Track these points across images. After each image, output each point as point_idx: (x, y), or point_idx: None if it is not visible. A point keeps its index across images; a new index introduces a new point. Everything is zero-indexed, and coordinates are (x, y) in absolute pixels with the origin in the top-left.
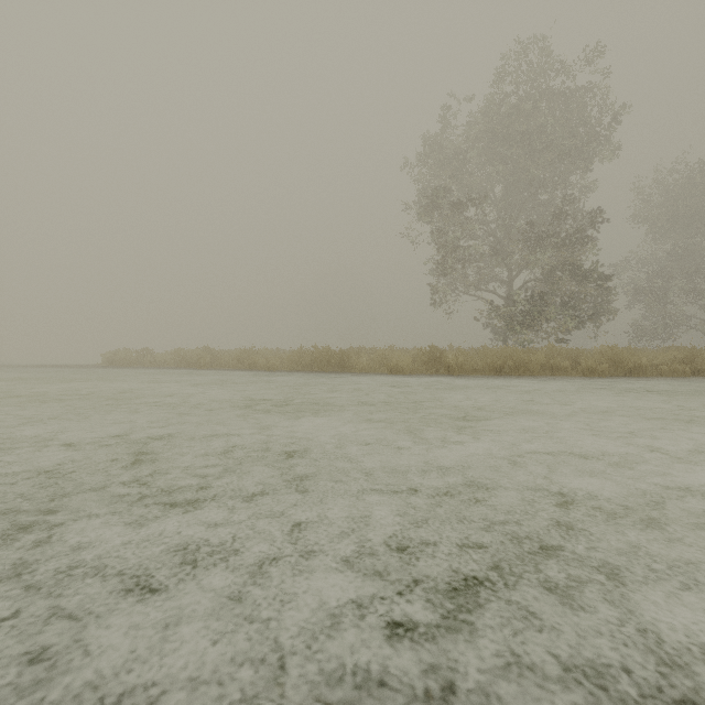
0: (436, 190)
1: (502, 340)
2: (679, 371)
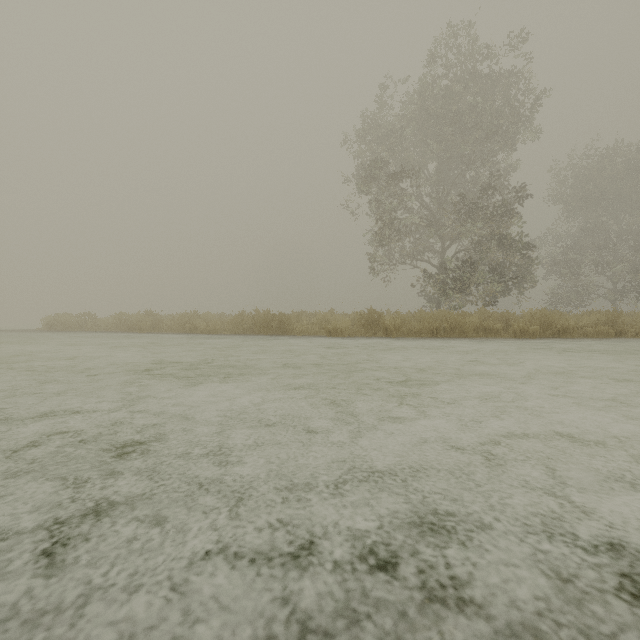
0: (375, 163)
1: (436, 306)
2: (603, 333)
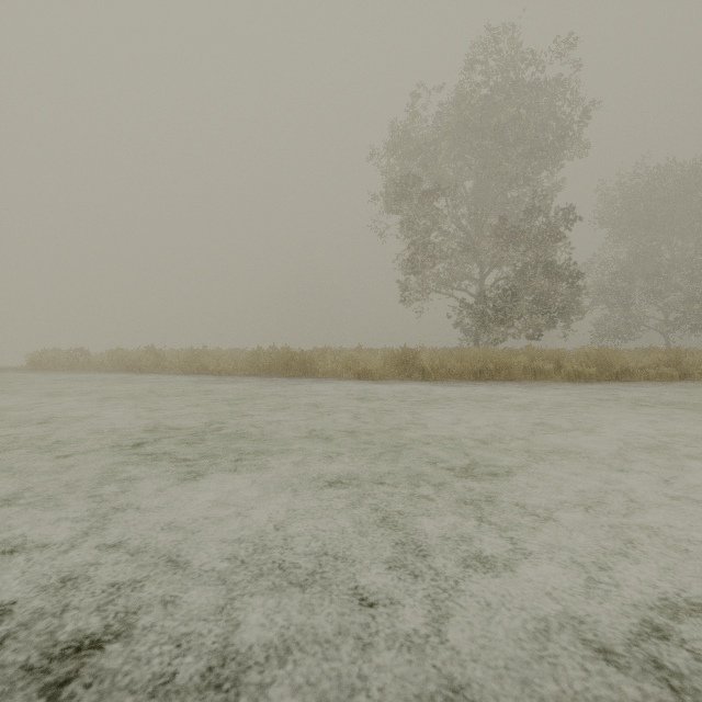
0: (407, 180)
1: (474, 340)
2: (667, 375)
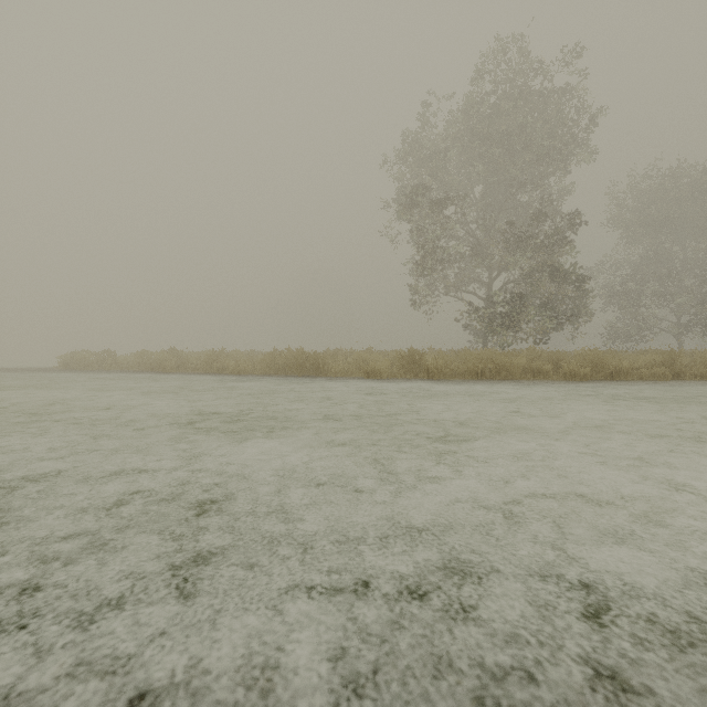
0: (416, 188)
1: (482, 342)
2: (659, 375)
